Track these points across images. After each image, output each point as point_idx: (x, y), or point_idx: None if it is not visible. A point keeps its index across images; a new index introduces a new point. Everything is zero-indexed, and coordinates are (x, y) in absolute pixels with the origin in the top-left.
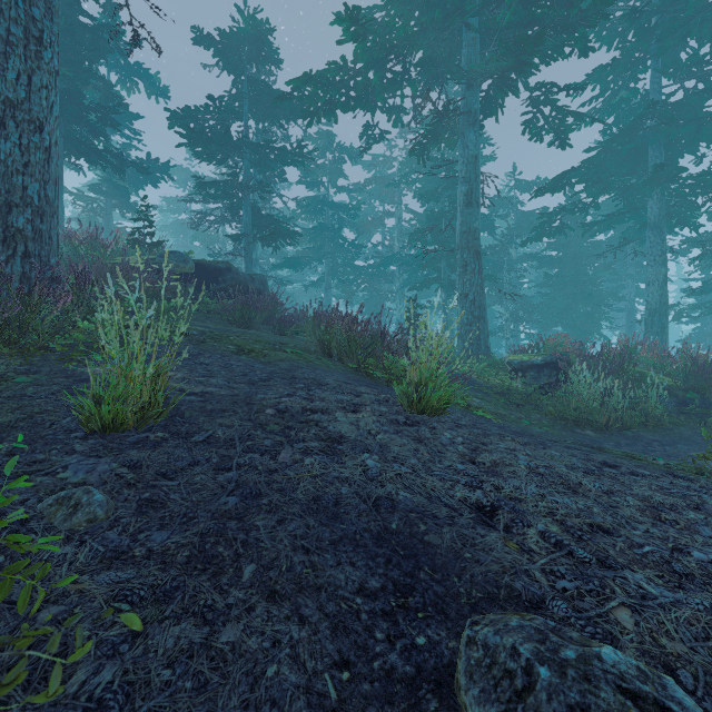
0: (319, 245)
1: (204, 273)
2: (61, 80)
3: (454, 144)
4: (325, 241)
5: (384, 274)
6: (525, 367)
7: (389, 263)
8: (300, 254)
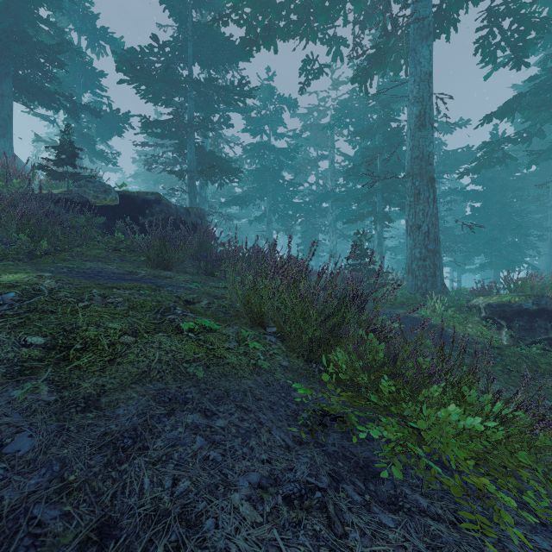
0: (262, 184)
1: (130, 205)
2: (6, 20)
3: (399, 68)
4: (266, 181)
5: (318, 209)
6: (509, 315)
7: (324, 199)
8: (246, 193)
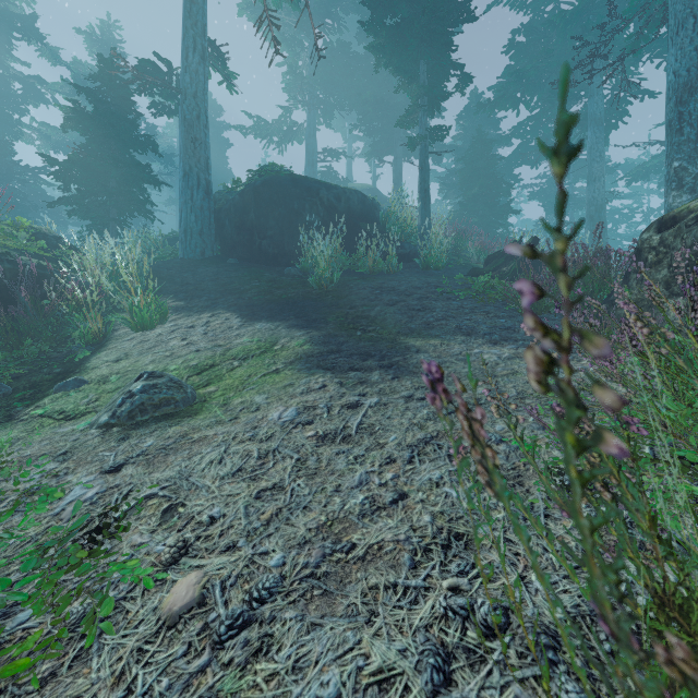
0: None
1: None
2: None
3: None
4: None
5: None
6: None
7: None
8: None
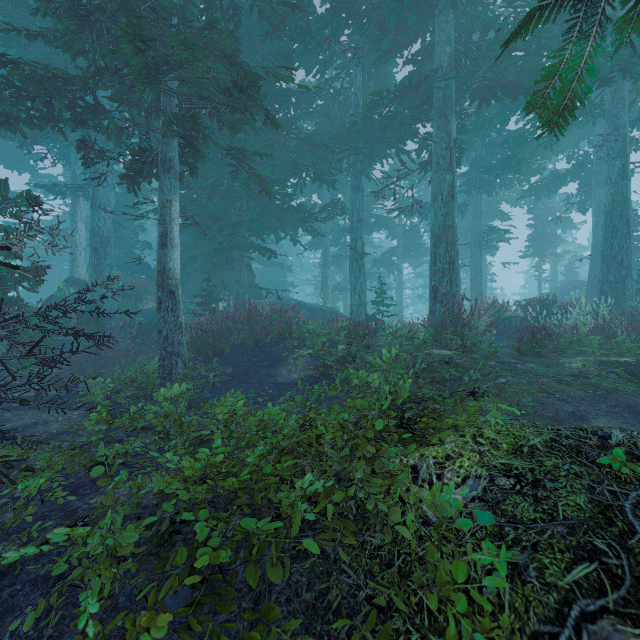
0: None
1: None
2: None
3: None
4: None
5: None
6: None
7: None
8: None
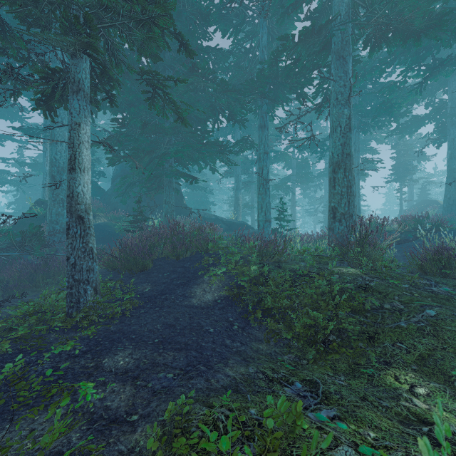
0: None
1: None
2: None
3: None
4: None
5: None
6: None
7: None
8: None
